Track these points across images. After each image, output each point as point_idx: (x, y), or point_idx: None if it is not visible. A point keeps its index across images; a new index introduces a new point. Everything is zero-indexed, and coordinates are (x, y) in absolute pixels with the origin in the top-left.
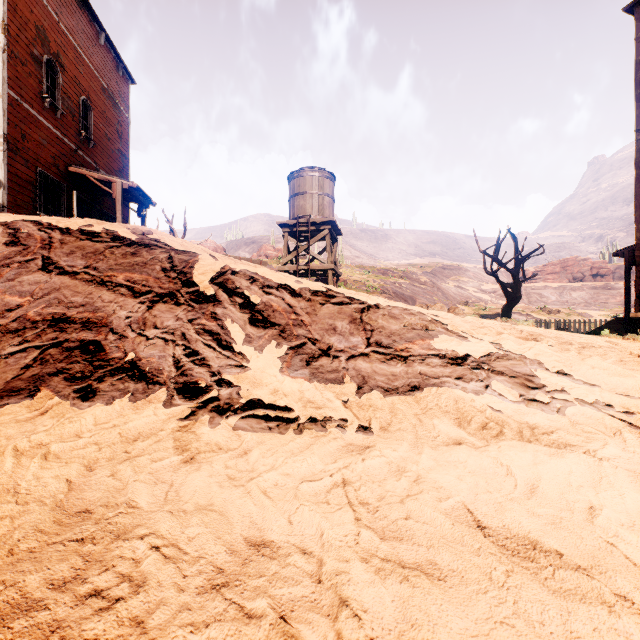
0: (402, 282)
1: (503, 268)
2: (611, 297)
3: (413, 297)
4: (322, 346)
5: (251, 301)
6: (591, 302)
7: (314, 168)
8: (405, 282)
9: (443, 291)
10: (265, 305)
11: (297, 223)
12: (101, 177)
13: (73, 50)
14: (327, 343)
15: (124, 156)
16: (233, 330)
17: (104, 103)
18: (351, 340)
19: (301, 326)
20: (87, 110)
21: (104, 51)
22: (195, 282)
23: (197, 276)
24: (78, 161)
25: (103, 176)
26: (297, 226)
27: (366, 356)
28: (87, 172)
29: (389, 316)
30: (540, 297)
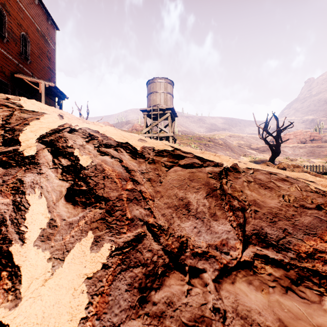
0: (209, 144)
1: (270, 135)
2: (321, 152)
3: (216, 152)
4: (169, 243)
5: (79, 163)
6: (310, 154)
7: (161, 77)
8: (211, 144)
9: (231, 148)
10: (95, 169)
11: (151, 109)
12: (32, 80)
13: (16, 3)
14: (177, 236)
15: (52, 71)
16: (35, 210)
17: (38, 38)
18: (215, 229)
19: (139, 201)
20: (26, 41)
21: (38, 8)
22: (19, 140)
23: (26, 133)
24: (19, 71)
25: (33, 79)
26: (151, 111)
27: (250, 270)
28: (23, 77)
29: (257, 184)
30: (283, 152)
